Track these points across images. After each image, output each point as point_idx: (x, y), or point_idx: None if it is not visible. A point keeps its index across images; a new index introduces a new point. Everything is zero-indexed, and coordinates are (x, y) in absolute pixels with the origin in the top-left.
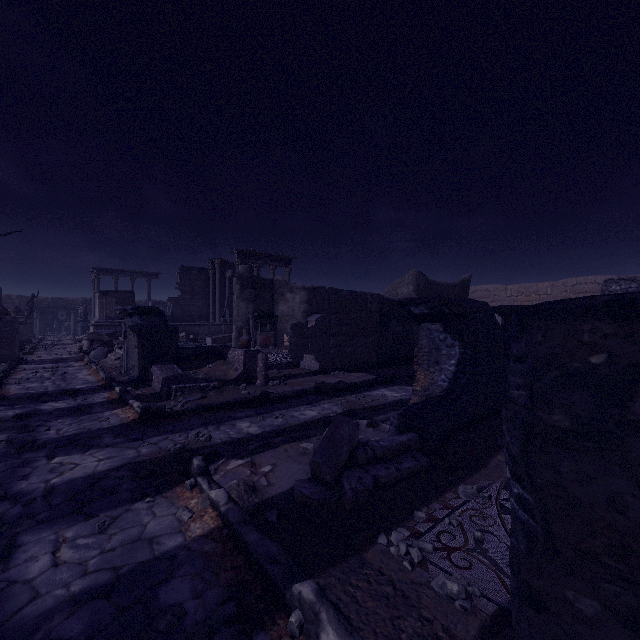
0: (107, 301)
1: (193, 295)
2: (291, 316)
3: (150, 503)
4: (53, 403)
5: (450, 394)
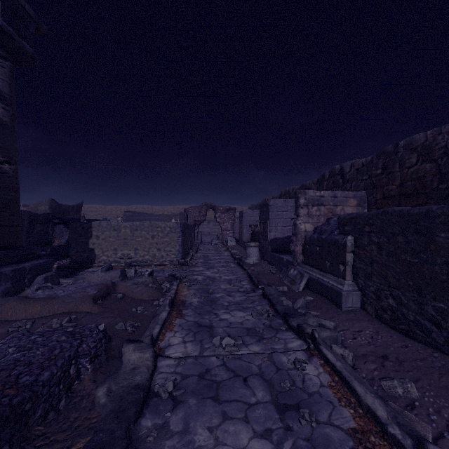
0: None
1: None
2: None
3: None
4: None
5: (66, 244)
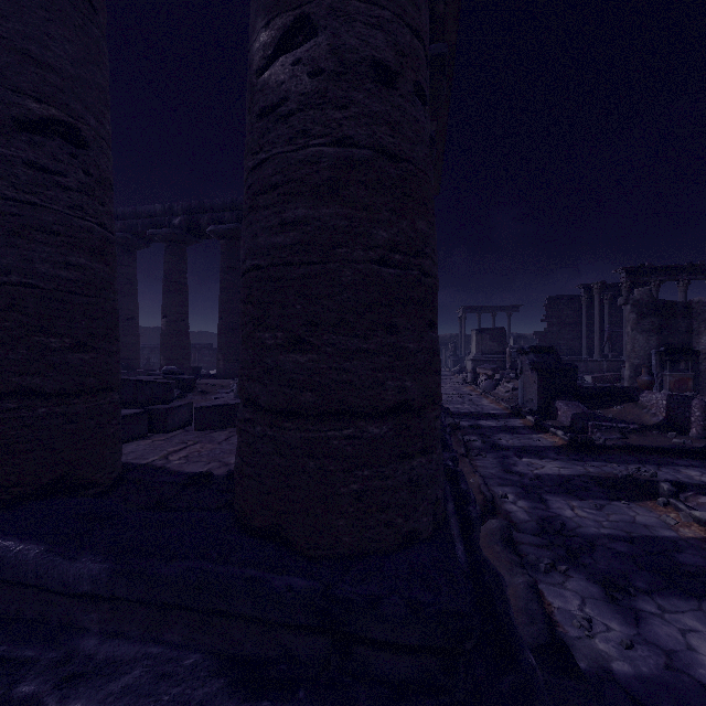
0: (482, 338)
1: (561, 327)
2: None
3: (626, 505)
4: (484, 421)
5: None
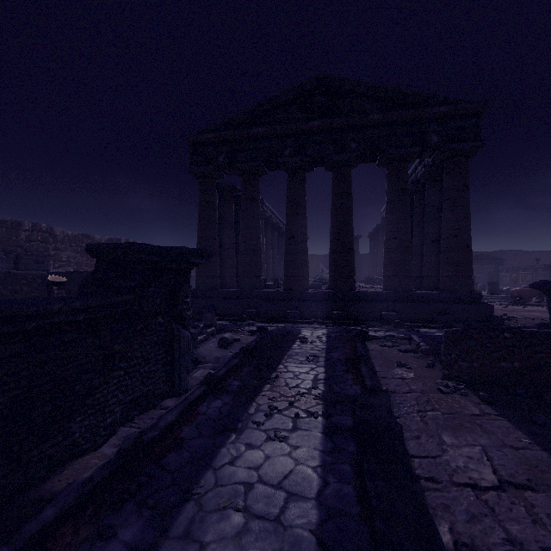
0: None
1: None
2: None
3: None
4: None
5: None
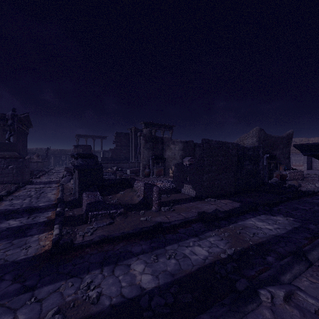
0: (78, 150)
1: (121, 147)
2: (173, 158)
3: None
4: (12, 221)
5: None
